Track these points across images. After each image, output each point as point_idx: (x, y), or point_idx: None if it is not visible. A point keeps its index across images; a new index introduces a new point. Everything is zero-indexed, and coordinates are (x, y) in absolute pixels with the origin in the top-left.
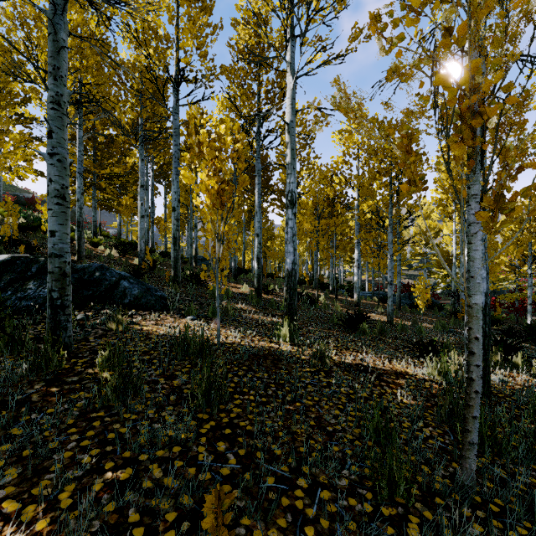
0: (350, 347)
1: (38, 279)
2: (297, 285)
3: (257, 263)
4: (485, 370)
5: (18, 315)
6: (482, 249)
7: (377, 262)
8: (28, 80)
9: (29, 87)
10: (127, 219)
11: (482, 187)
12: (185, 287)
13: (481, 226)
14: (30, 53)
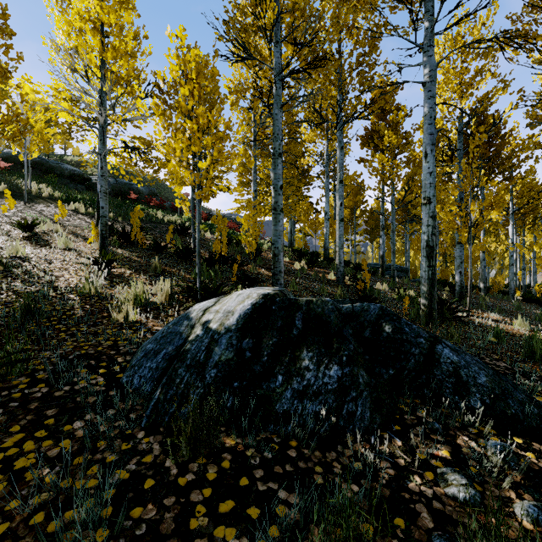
0: None
1: (310, 344)
2: None
3: None
4: None
5: (310, 445)
6: None
7: None
8: (246, 57)
9: (234, 87)
10: (304, 225)
11: None
12: (438, 325)
13: None
14: (255, 8)
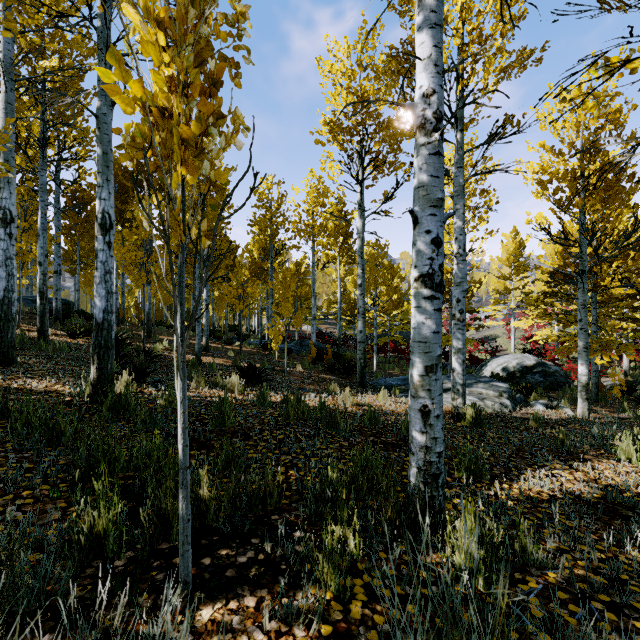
0: (47, 376)
1: None
2: (164, 332)
3: (39, 298)
4: (101, 378)
5: None
6: (102, 270)
7: (238, 304)
8: None
9: None
10: None
11: (103, 215)
12: None
13: (101, 250)
14: None
